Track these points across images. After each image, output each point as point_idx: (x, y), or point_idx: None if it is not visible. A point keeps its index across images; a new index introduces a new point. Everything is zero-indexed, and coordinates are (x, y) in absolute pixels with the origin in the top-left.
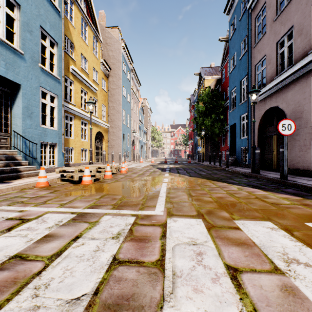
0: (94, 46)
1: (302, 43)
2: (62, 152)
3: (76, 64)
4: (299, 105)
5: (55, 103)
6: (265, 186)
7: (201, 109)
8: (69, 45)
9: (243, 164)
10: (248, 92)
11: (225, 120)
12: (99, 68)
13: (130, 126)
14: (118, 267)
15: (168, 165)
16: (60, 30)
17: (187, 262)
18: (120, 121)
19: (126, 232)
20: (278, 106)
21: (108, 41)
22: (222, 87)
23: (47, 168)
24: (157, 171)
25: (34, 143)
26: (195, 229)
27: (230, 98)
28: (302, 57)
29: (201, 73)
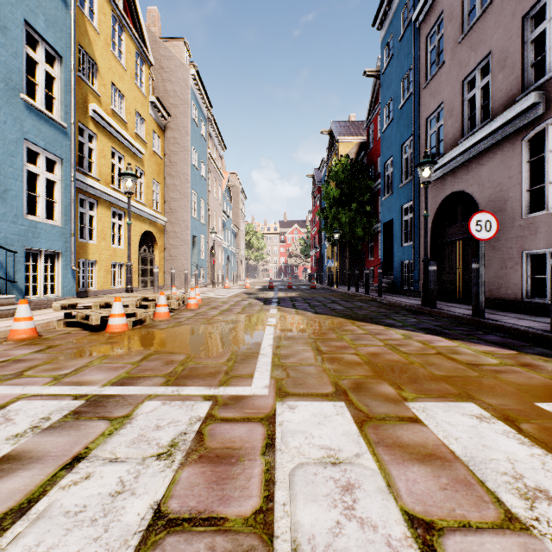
0: (138, 71)
1: (507, 83)
2: (72, 269)
3: (102, 101)
4: (500, 188)
5: (56, 173)
6: (449, 331)
7: (333, 195)
8: (87, 65)
9: (405, 290)
10: (417, 165)
11: (374, 213)
12: (148, 114)
13: (206, 223)
14: (164, 540)
15: (276, 292)
16: (68, 33)
17: (323, 513)
18: (188, 212)
19: (191, 439)
20: (465, 189)
21: (166, 63)
22: (368, 156)
23: (39, 300)
24: (255, 305)
25: (11, 251)
26: (333, 427)
27: (384, 175)
28: (507, 107)
29: (333, 131)
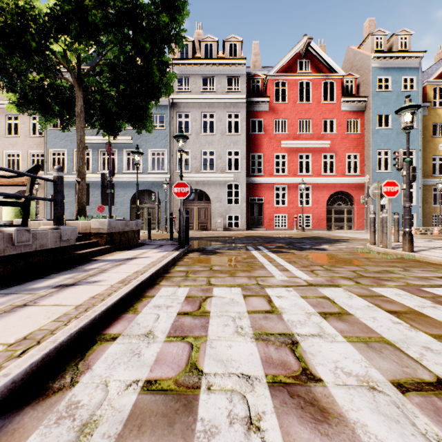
0: None
1: None
2: (419, 219)
3: None
4: None
5: (413, 188)
6: None
7: None
8: (437, 128)
9: None
10: None
11: None
12: None
13: None
14: None
15: None
16: (417, 140)
17: None
18: None
19: None
20: None
21: None
22: None
23: None
24: None
25: None
26: None
27: None
28: None
29: None
